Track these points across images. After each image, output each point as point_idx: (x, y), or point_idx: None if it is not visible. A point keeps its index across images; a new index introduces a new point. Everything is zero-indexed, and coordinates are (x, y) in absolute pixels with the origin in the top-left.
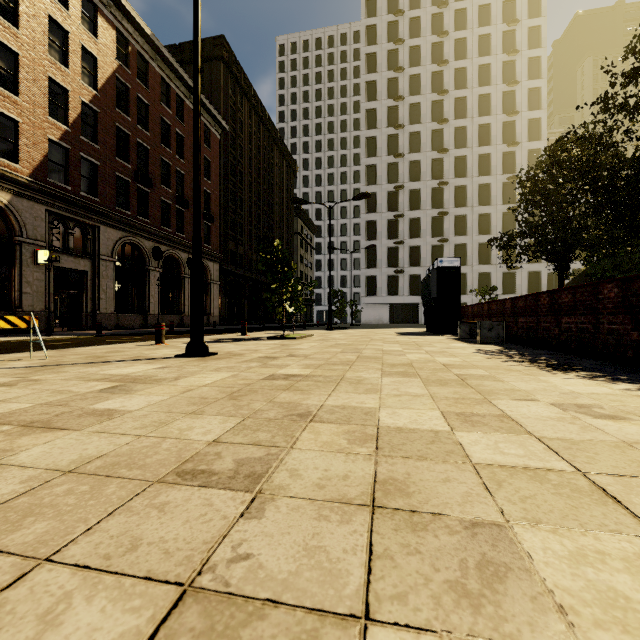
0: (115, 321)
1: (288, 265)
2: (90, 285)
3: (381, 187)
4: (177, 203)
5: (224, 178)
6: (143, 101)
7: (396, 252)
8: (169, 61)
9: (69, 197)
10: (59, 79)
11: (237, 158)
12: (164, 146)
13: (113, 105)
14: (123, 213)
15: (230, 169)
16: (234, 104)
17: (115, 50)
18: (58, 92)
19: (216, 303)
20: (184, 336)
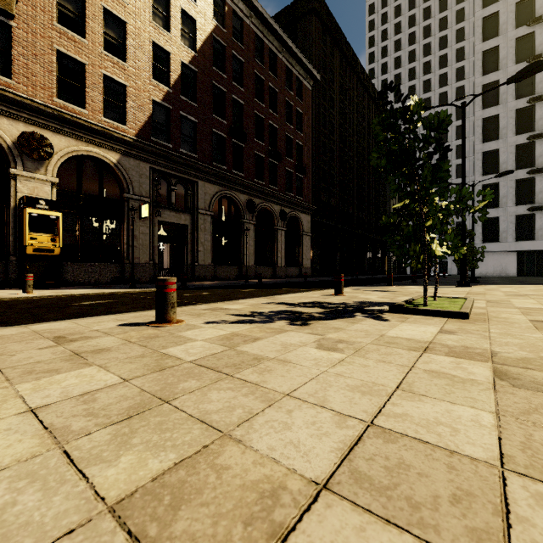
0: (212, 272)
1: (442, 146)
2: (190, 238)
3: (506, 106)
4: (270, 156)
5: (316, 130)
6: (238, 59)
7: (530, 184)
8: (262, 15)
9: (169, 154)
10: (161, 43)
11: (328, 109)
12: (258, 101)
13: (210, 64)
14: (219, 168)
15: (322, 121)
16: (325, 56)
17: (212, 11)
18: (162, 57)
19: (308, 254)
20: (259, 292)
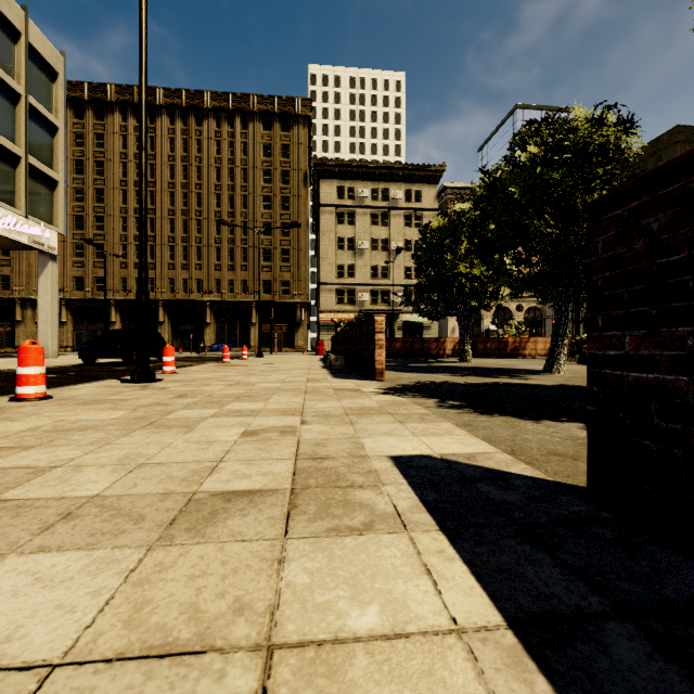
0: None
1: None
2: (571, 331)
3: None
4: None
5: None
6: None
7: None
8: None
9: None
10: None
11: None
12: None
13: None
14: None
15: None
16: None
17: None
18: None
19: None
20: None
